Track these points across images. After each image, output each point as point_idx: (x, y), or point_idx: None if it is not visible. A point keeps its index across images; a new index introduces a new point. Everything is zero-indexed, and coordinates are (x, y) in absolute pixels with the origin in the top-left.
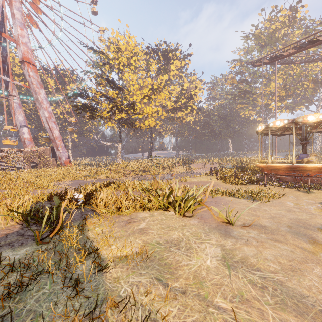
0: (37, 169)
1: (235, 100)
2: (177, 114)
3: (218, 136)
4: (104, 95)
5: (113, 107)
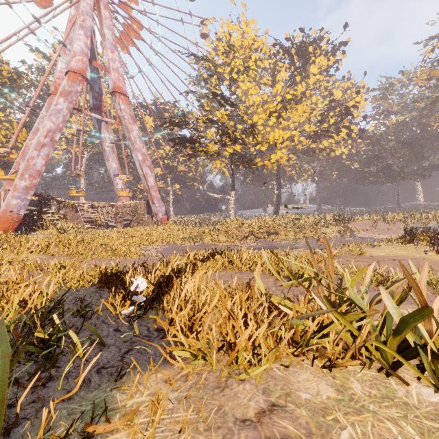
0: (129, 228)
1: (433, 109)
2: (322, 143)
3: (397, 175)
4: (210, 120)
5: (223, 135)
